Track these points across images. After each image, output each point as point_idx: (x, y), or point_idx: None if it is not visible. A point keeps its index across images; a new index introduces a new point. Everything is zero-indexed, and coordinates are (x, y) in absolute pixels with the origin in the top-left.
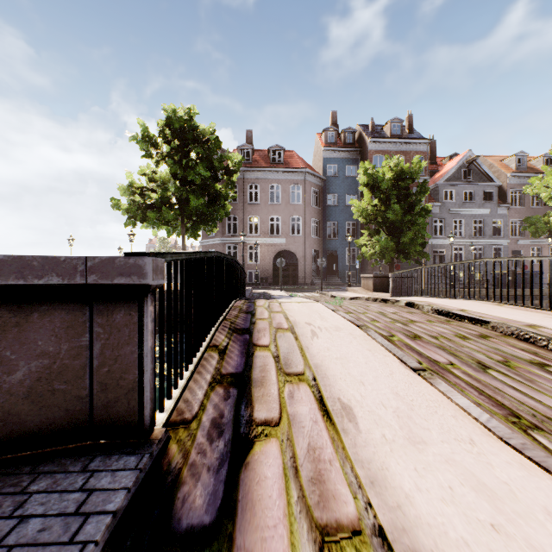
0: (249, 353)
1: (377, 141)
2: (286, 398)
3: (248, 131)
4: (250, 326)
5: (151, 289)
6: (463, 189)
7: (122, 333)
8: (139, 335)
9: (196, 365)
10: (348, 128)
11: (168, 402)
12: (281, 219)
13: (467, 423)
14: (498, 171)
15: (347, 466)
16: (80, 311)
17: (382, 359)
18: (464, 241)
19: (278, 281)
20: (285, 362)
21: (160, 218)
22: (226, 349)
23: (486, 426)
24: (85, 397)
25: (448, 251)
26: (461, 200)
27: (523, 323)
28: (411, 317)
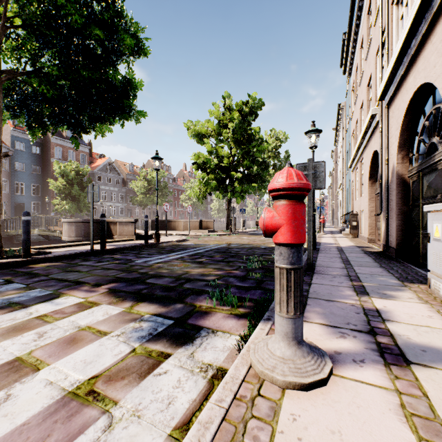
0: None
1: (58, 138)
2: None
3: None
4: None
5: None
6: (107, 176)
7: None
8: None
9: None
10: None
11: None
12: None
13: None
14: (122, 170)
15: None
16: None
17: None
18: (107, 203)
19: None
20: None
21: None
22: None
23: None
24: None
25: (100, 208)
26: (106, 182)
27: None
28: None
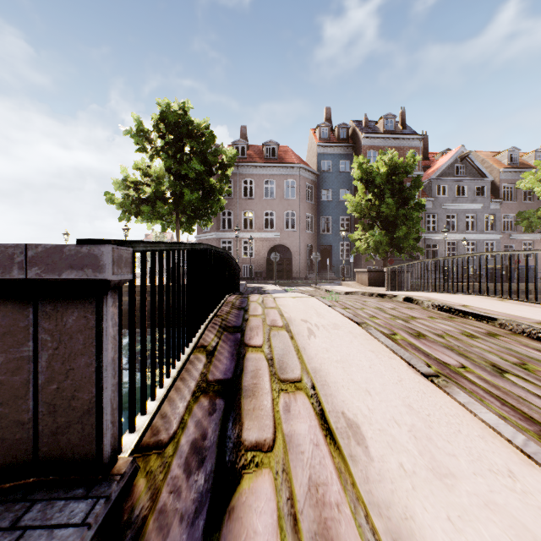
0: (240, 354)
1: (370, 137)
2: (281, 413)
3: (243, 127)
4: (242, 323)
5: (112, 285)
6: (456, 184)
7: (75, 341)
8: (96, 344)
9: (179, 370)
10: (342, 124)
11: (141, 418)
12: (275, 214)
13: (499, 446)
14: (490, 166)
15: (360, 513)
16: (21, 314)
17: (388, 362)
18: (457, 235)
19: (272, 275)
20: (279, 366)
21: (154, 212)
22: (215, 350)
23: (525, 452)
24: (28, 422)
25: (441, 246)
26: (454, 195)
27: (533, 320)
28: (412, 313)
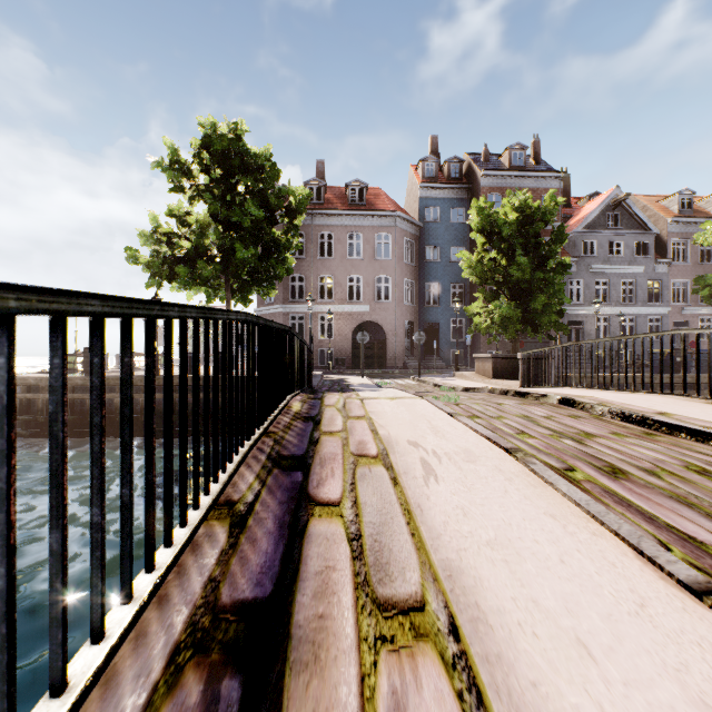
0: (297, 525)
1: (492, 175)
2: None
3: (319, 162)
4: (308, 450)
5: None
6: (608, 239)
7: None
8: None
9: (160, 575)
10: (453, 158)
11: None
12: (363, 280)
13: None
14: (654, 215)
15: None
16: None
17: (592, 545)
18: (609, 309)
19: (359, 363)
20: (374, 558)
21: (194, 276)
22: (249, 514)
23: None
24: None
25: (588, 323)
26: (606, 254)
27: None
28: (582, 426)
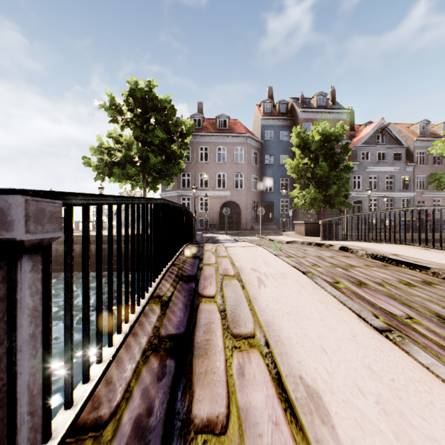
0: (194, 306)
1: (306, 111)
2: (235, 377)
3: (199, 103)
4: (197, 272)
5: (28, 246)
6: (377, 150)
7: None
8: (7, 319)
9: (132, 324)
10: (282, 101)
11: (83, 388)
12: (227, 175)
13: None
14: (405, 136)
15: None
16: None
17: (338, 314)
18: (378, 193)
19: (224, 227)
20: (232, 319)
21: (124, 174)
22: (169, 301)
23: None
24: None
25: (365, 202)
26: (376, 160)
27: None
28: (349, 262)
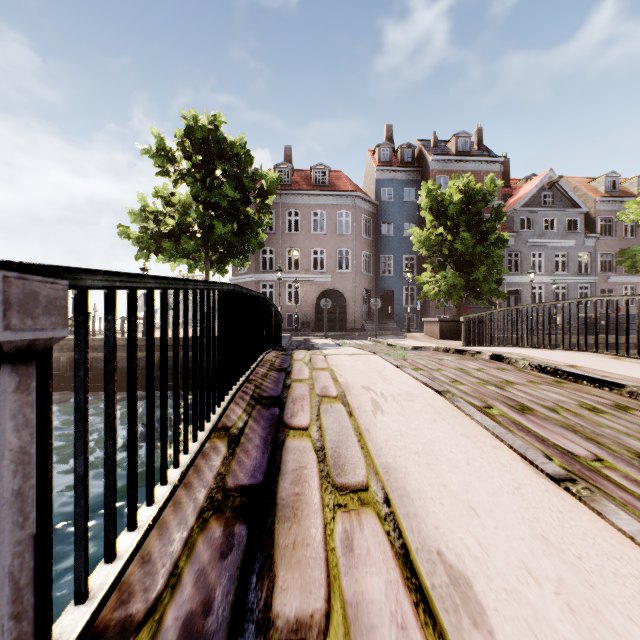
0: (277, 442)
1: (440, 159)
2: (339, 553)
3: (287, 148)
4: (282, 392)
5: (9, 351)
6: (543, 216)
7: None
8: None
9: (184, 470)
10: (406, 144)
11: (105, 570)
12: (326, 252)
13: None
14: (584, 195)
15: None
16: None
17: (492, 454)
18: (544, 278)
19: (322, 326)
20: (334, 462)
21: (178, 249)
22: (241, 435)
23: None
24: None
25: (526, 290)
26: (541, 229)
27: None
28: (505, 376)
